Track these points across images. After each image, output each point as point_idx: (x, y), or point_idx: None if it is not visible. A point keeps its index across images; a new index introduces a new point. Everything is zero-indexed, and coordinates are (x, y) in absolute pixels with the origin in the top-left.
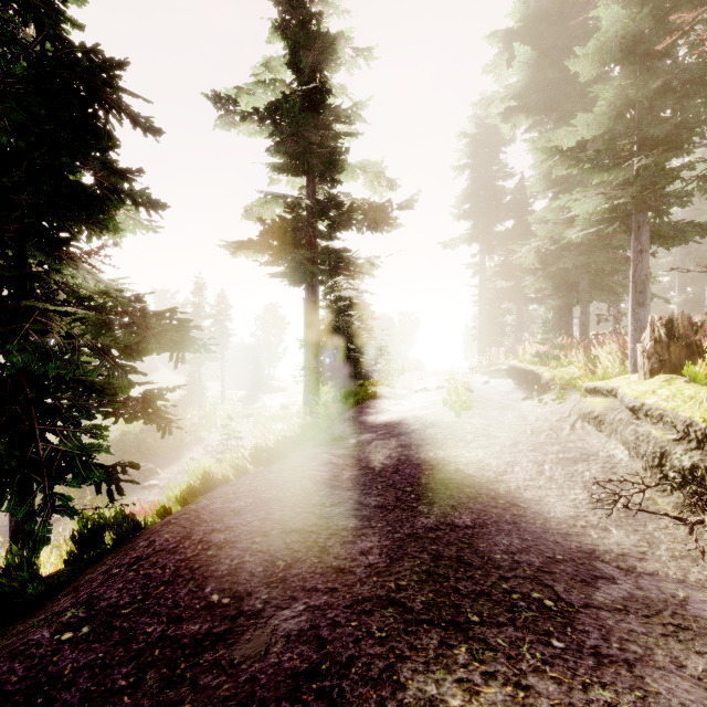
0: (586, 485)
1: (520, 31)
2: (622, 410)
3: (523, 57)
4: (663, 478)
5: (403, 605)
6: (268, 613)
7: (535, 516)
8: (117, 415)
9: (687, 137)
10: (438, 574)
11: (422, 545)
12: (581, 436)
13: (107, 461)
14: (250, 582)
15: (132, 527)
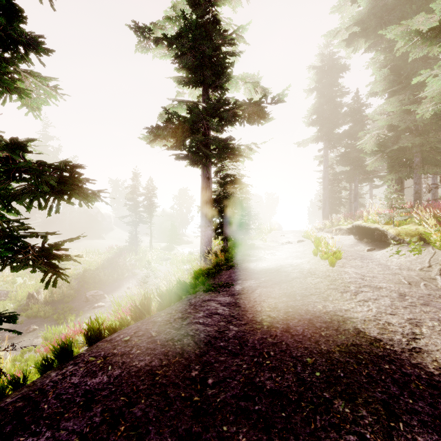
0: None
1: None
2: None
3: None
4: None
5: None
6: None
7: None
8: (5, 264)
9: None
10: None
11: None
12: None
13: (73, 288)
14: None
15: None
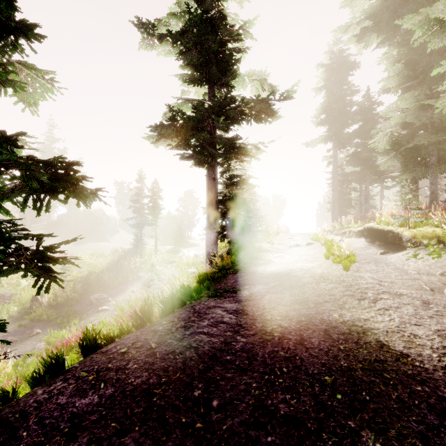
0: None
1: None
2: None
3: None
4: None
5: None
6: None
7: None
8: None
9: None
10: None
11: None
12: None
13: (77, 291)
14: None
15: None
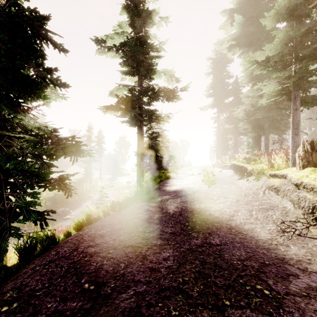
0: (274, 222)
1: (236, 9)
2: (289, 185)
3: (238, 21)
4: (314, 219)
5: (187, 293)
6: (114, 296)
7: (251, 238)
8: (45, 187)
9: None
10: (204, 273)
11: (195, 255)
12: (269, 197)
13: (48, 207)
14: (105, 276)
15: (49, 243)
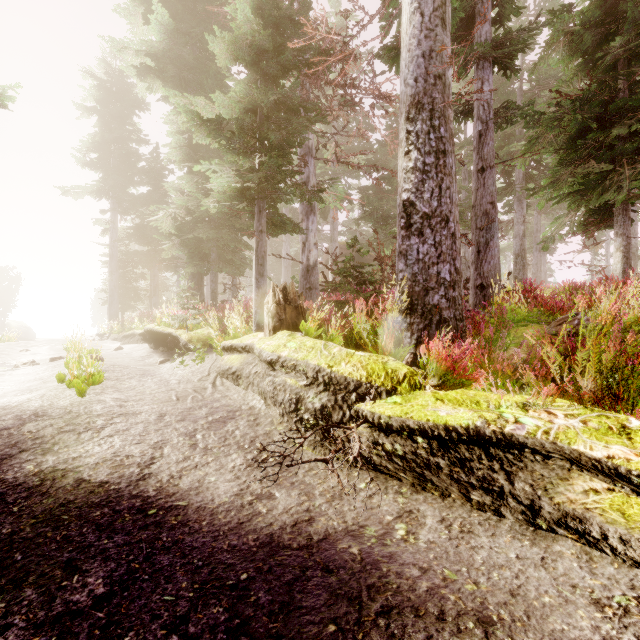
0: (239, 446)
1: None
2: (257, 364)
3: (161, 18)
4: (299, 421)
5: None
6: None
7: (199, 515)
8: None
9: (289, 152)
10: None
11: None
12: (224, 393)
13: None
14: None
15: None
